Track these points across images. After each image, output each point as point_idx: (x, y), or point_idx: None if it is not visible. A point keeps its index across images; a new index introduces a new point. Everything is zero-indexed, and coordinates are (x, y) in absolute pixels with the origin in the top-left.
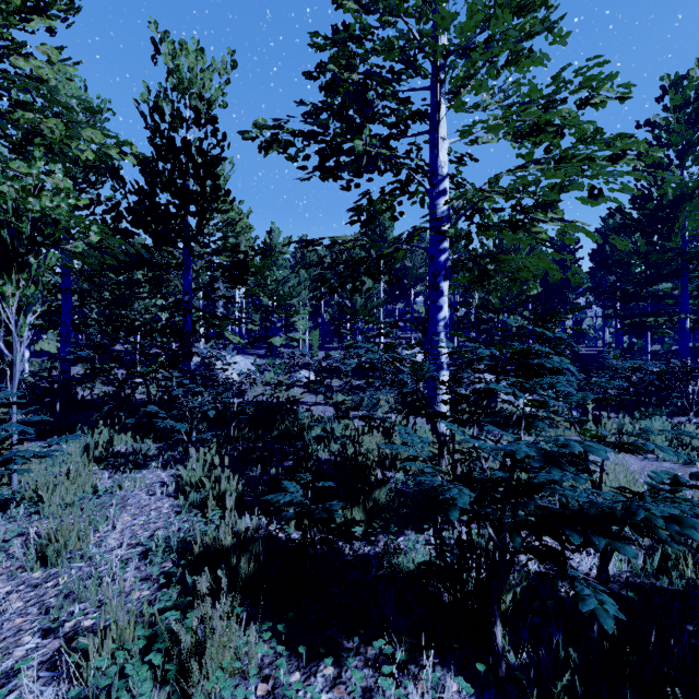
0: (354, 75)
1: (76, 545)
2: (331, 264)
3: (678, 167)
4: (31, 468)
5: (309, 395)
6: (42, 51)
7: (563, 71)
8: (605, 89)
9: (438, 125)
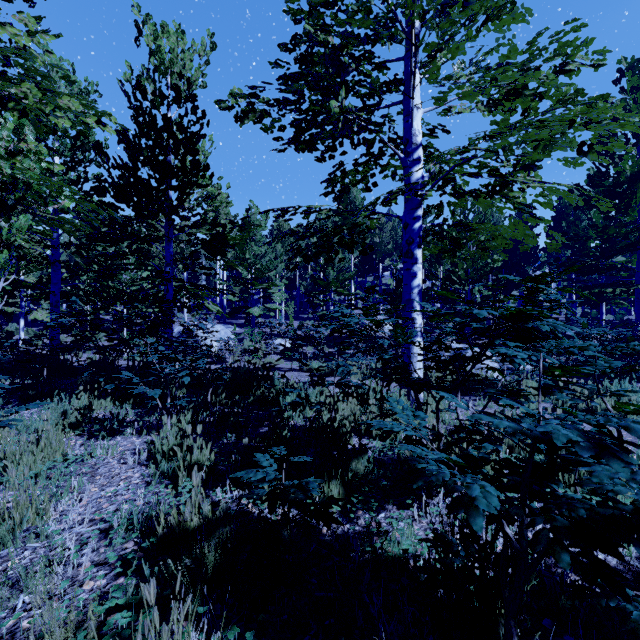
0: (330, 38)
1: (35, 521)
2: (306, 233)
3: (635, 146)
4: (3, 434)
5: (285, 362)
6: (18, 19)
7: (539, 36)
8: (579, 56)
9: (413, 92)
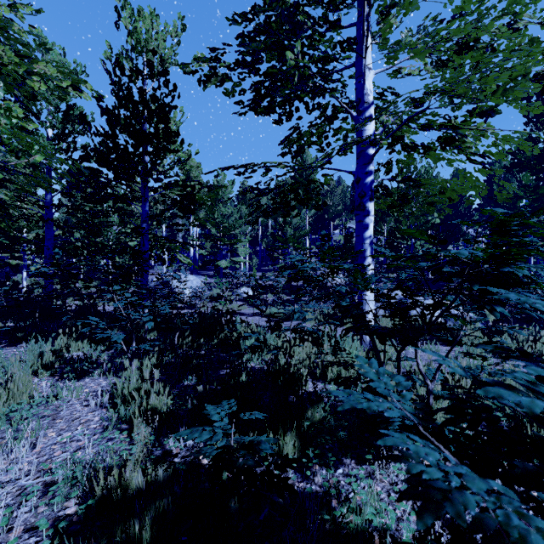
0: None
1: None
2: (264, 189)
3: None
4: None
5: (248, 308)
6: None
7: None
8: (526, 15)
9: (365, 52)
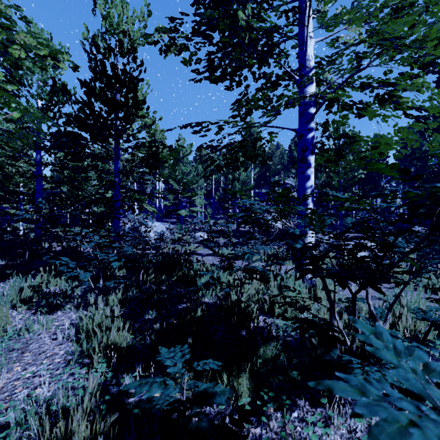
0: None
1: None
2: (217, 146)
3: None
4: None
5: (203, 249)
6: None
7: None
8: None
9: (308, 20)
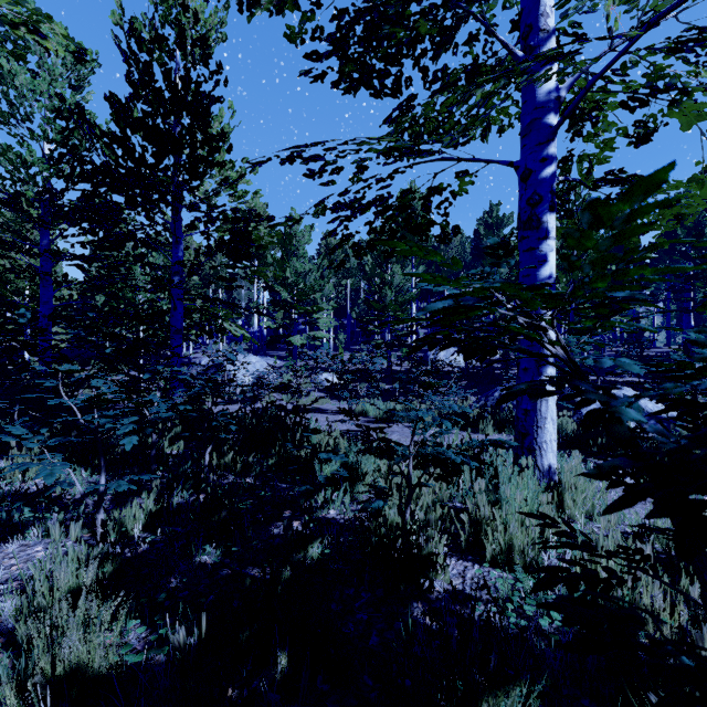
0: None
1: None
2: (356, 201)
3: None
4: None
5: (332, 401)
6: None
7: None
8: None
9: None
